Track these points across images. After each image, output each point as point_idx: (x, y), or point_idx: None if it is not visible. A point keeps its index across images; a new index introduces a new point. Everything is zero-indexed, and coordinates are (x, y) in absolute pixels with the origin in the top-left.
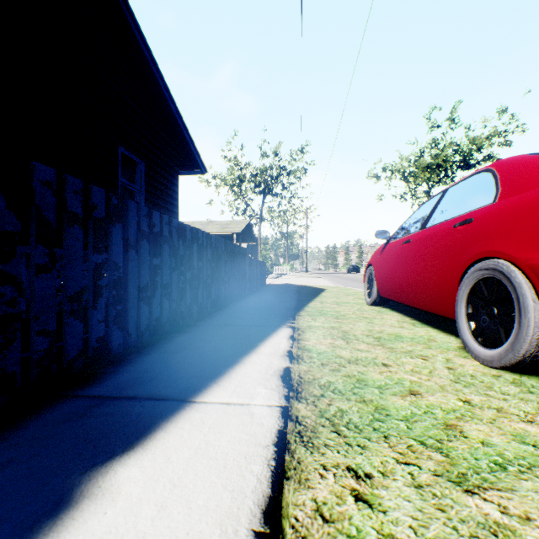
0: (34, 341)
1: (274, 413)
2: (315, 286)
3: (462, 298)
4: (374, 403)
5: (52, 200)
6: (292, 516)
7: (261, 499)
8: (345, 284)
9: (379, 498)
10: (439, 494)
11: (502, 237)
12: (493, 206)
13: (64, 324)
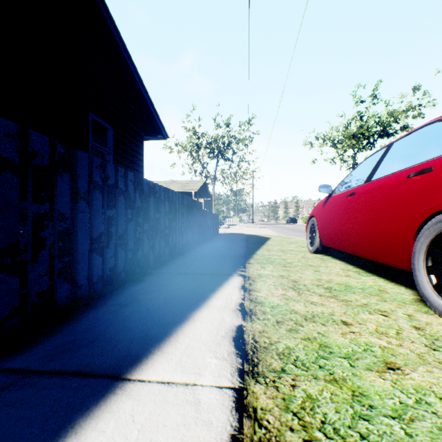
0: None
1: (226, 402)
2: (261, 235)
3: (421, 250)
4: (348, 385)
5: None
6: None
7: None
8: (286, 233)
9: None
10: None
11: None
12: None
13: None
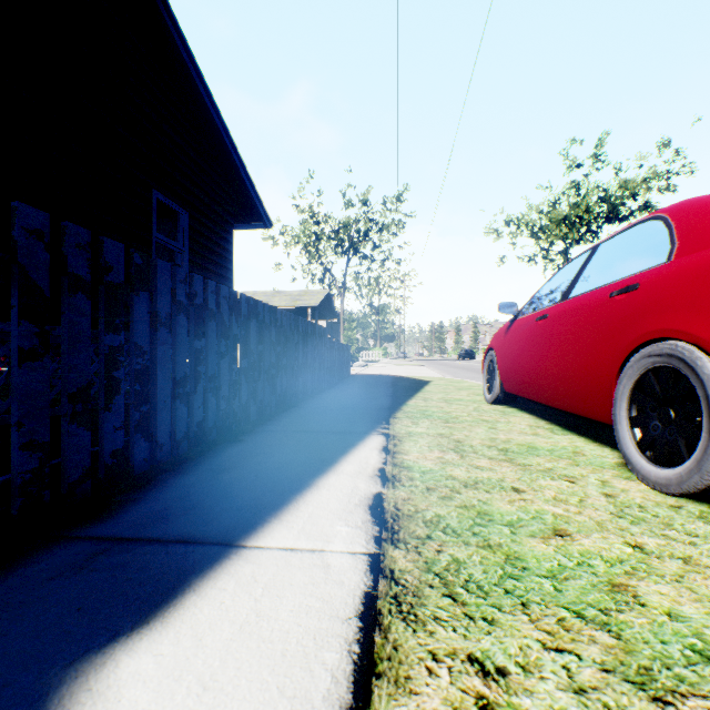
0: (17, 458)
1: (360, 566)
2: (416, 378)
3: (623, 396)
4: (504, 550)
5: (44, 257)
6: None
7: None
8: (456, 374)
9: None
10: (613, 705)
11: (682, 310)
12: (667, 267)
13: (62, 433)
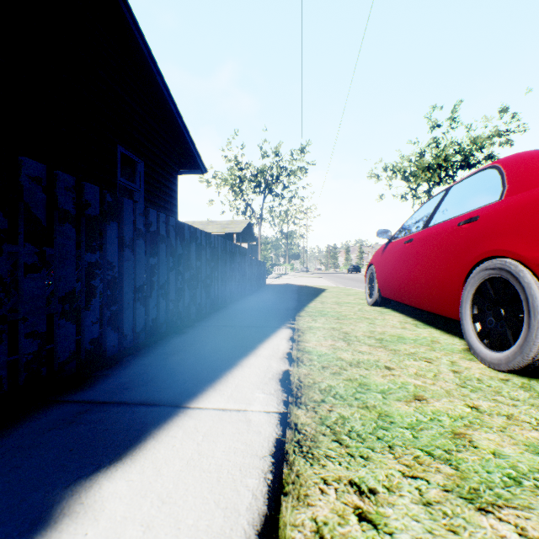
0: (22, 344)
1: (272, 420)
2: (315, 286)
3: (467, 299)
4: (377, 410)
5: (42, 197)
6: (290, 538)
7: (256, 519)
8: (346, 284)
9: (385, 517)
10: (450, 513)
11: (509, 236)
12: (499, 204)
13: (55, 326)
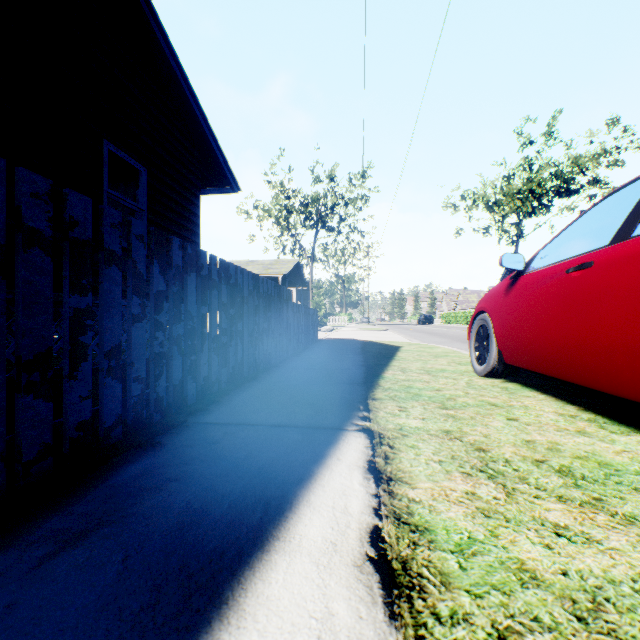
0: None
1: None
2: (384, 343)
3: None
4: None
5: None
6: None
7: None
8: (422, 339)
9: None
10: None
11: None
12: None
13: None
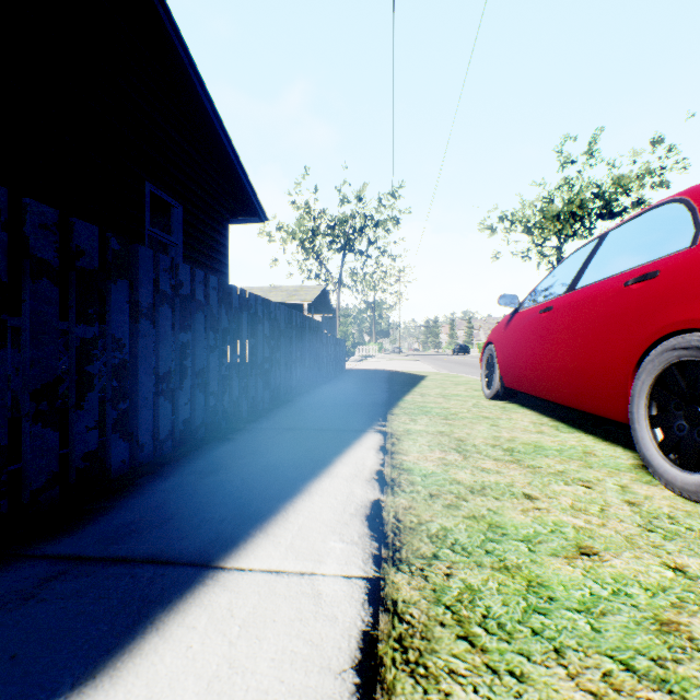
0: None
1: (356, 594)
2: (412, 372)
3: (642, 392)
4: (524, 573)
5: None
6: None
7: None
8: (452, 369)
9: None
10: None
11: None
12: (692, 251)
13: (24, 435)
